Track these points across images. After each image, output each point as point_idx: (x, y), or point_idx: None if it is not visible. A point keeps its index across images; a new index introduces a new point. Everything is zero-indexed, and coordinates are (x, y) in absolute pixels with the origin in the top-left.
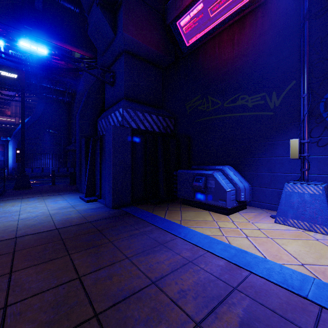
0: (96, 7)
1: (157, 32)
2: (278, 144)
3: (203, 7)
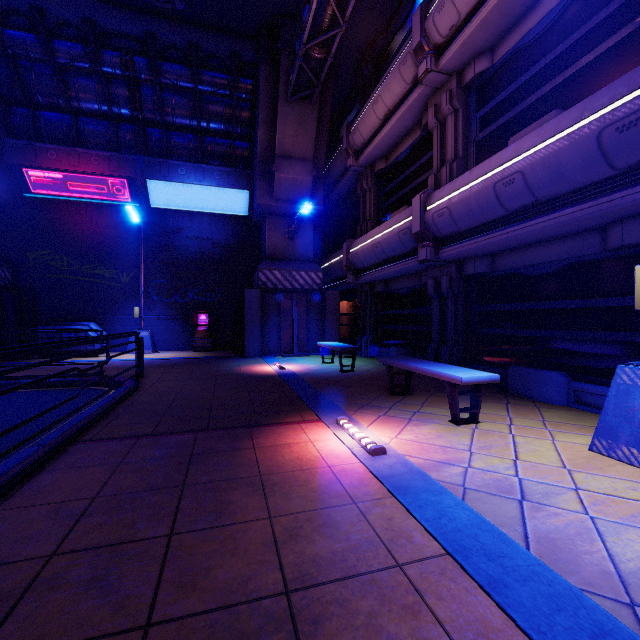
0: None
1: None
2: (128, 308)
3: (63, 179)
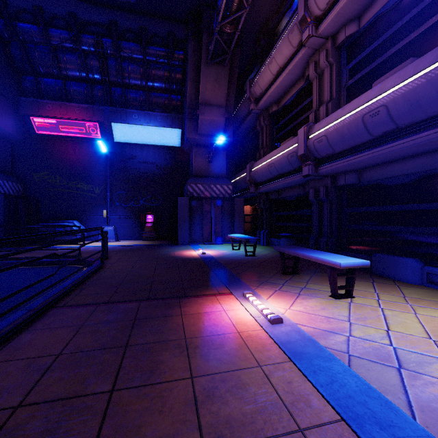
0: None
1: (12, 118)
2: (99, 210)
3: (56, 123)
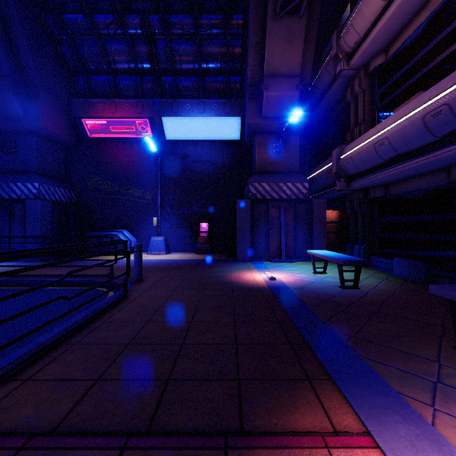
0: (4, 86)
1: (64, 121)
2: (150, 218)
3: (107, 124)
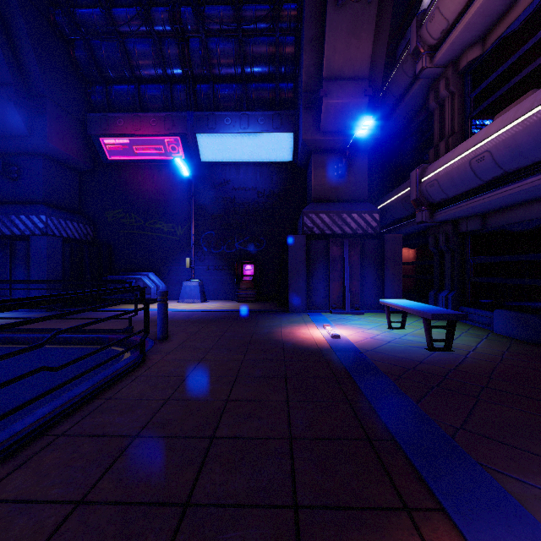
0: (4, 97)
1: (78, 140)
2: (182, 259)
3: (129, 143)
